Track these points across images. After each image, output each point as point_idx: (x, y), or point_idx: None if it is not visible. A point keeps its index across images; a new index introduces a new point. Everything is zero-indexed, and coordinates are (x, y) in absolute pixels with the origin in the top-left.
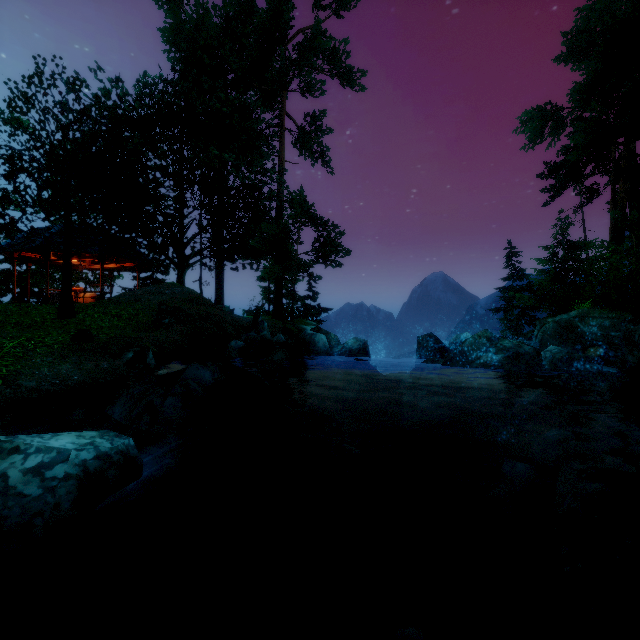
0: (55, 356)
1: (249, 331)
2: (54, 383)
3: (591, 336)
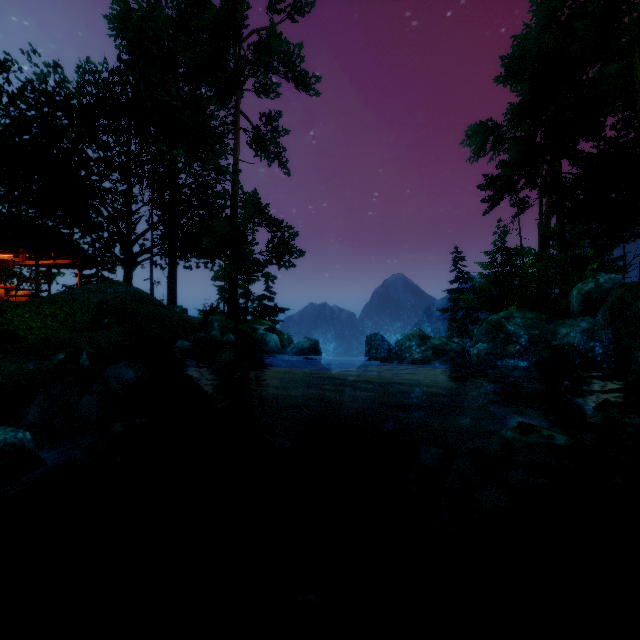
0: None
1: (198, 331)
2: None
3: (515, 334)
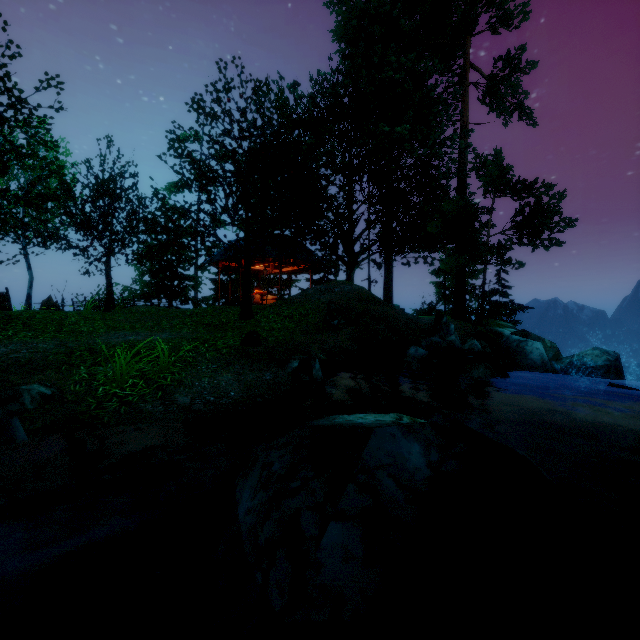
0: (220, 363)
1: (429, 335)
2: (207, 401)
3: None
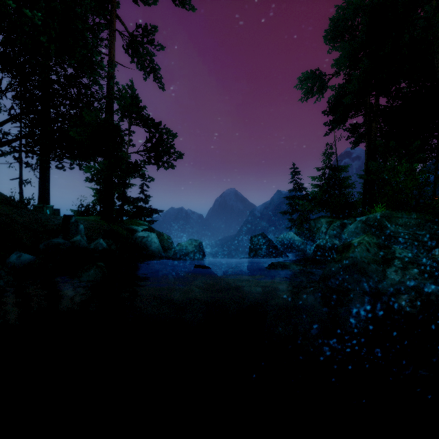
0: None
1: (56, 235)
2: None
3: (398, 235)
